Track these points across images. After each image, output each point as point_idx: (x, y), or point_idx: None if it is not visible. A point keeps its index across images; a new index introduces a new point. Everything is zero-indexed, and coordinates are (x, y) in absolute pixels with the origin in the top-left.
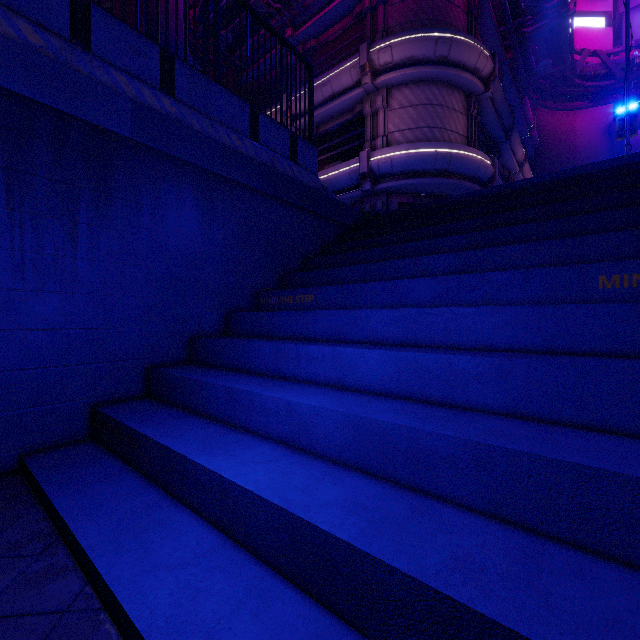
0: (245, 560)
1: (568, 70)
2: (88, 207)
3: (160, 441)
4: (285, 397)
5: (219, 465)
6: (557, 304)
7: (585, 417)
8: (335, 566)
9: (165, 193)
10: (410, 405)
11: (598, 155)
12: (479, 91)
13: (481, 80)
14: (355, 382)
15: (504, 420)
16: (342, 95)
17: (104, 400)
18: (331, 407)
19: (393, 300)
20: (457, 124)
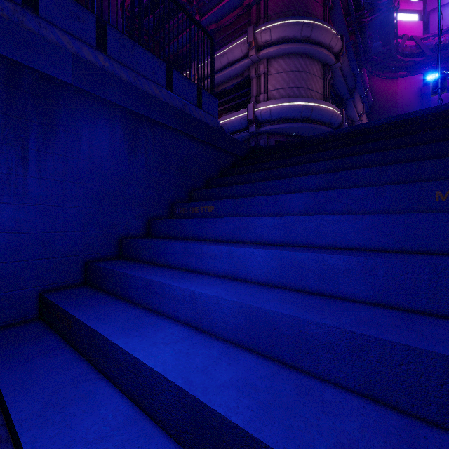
0: (153, 433)
1: (393, 49)
2: (37, 137)
3: (88, 324)
4: (190, 288)
5: (134, 346)
6: (402, 213)
7: (438, 307)
8: (230, 448)
9: (100, 128)
10: (291, 295)
11: (413, 110)
12: (332, 62)
13: (333, 54)
14: (246, 274)
15: (370, 309)
16: (235, 63)
17: (50, 288)
18: (227, 297)
19: (274, 210)
20: (317, 85)
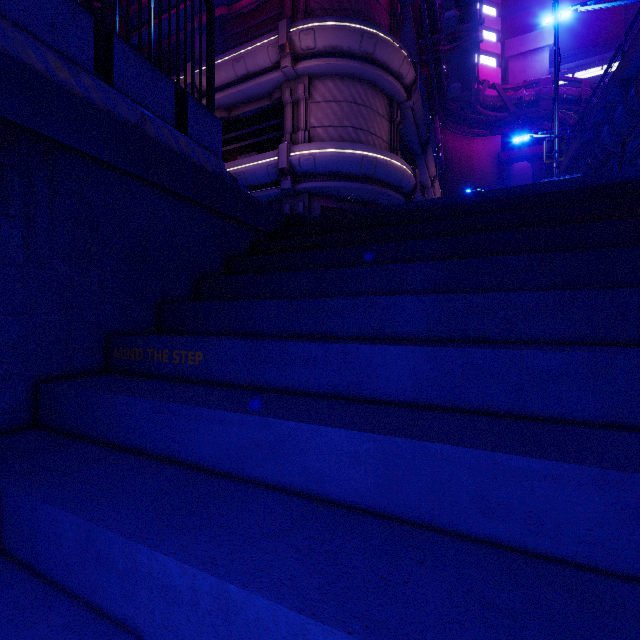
0: None
1: (473, 96)
2: None
3: None
4: None
5: None
6: None
7: None
8: None
9: None
10: None
11: (490, 180)
12: (402, 98)
13: (404, 87)
14: None
15: None
16: (258, 76)
17: None
18: None
19: (343, 379)
20: (381, 129)
